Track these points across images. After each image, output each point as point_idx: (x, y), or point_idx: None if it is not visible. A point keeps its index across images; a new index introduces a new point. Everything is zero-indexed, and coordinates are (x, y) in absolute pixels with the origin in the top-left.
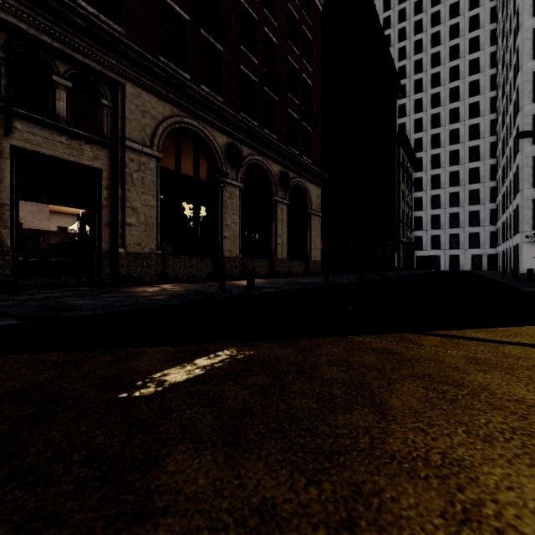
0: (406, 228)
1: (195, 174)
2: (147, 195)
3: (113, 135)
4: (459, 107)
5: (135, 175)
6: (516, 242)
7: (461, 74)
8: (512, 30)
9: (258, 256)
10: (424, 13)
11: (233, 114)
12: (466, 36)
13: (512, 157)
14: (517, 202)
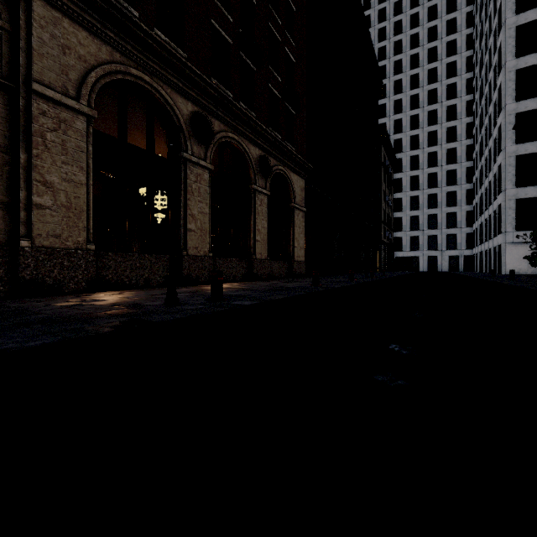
0: (387, 229)
1: (148, 147)
2: (71, 166)
3: (11, 72)
4: (437, 109)
5: (50, 136)
6: (497, 243)
7: (439, 77)
8: (493, 30)
9: (233, 255)
10: (403, 14)
11: (200, 74)
12: (444, 39)
13: (493, 158)
14: (498, 203)
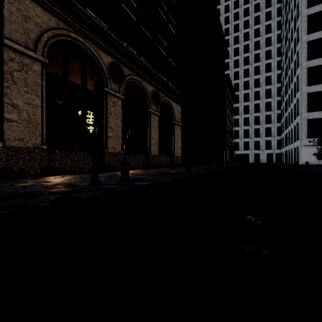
0: (230, 137)
1: (82, 83)
2: (30, 94)
3: None
4: (259, 65)
5: (16, 74)
6: (296, 146)
7: (261, 46)
8: (293, 18)
9: (137, 152)
10: (239, 8)
11: (115, 38)
12: (264, 23)
13: (293, 94)
14: (297, 121)
